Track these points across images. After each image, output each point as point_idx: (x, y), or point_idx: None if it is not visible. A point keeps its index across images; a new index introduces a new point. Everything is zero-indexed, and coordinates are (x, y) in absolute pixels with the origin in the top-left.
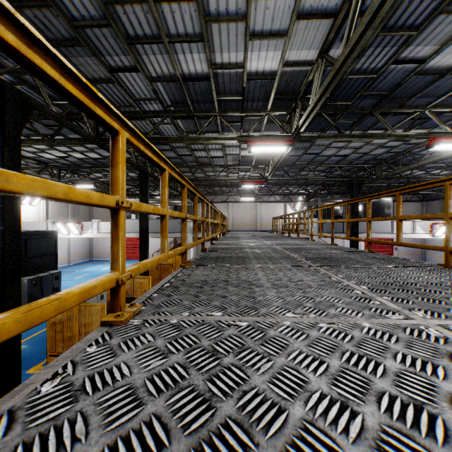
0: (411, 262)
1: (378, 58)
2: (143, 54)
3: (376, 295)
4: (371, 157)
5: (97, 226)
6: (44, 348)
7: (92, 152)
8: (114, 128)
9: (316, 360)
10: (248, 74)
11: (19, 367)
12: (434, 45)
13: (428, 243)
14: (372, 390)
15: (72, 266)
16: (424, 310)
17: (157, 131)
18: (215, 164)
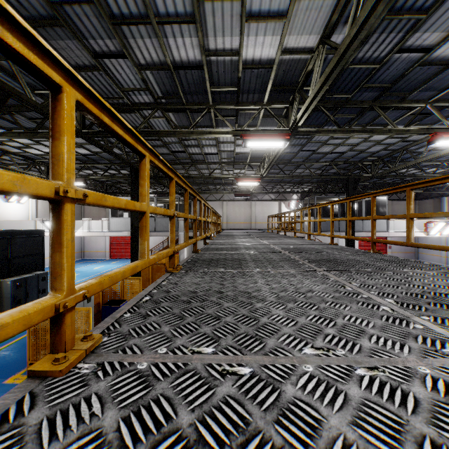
0: (426, 265)
1: (382, 46)
2: (129, 37)
3: (412, 314)
4: (368, 155)
5: (88, 224)
6: (27, 355)
7: (81, 148)
8: (52, 80)
9: None
10: (243, 62)
11: None
12: (442, 32)
13: (421, 241)
14: None
15: None
16: None
17: (148, 125)
18: (209, 161)
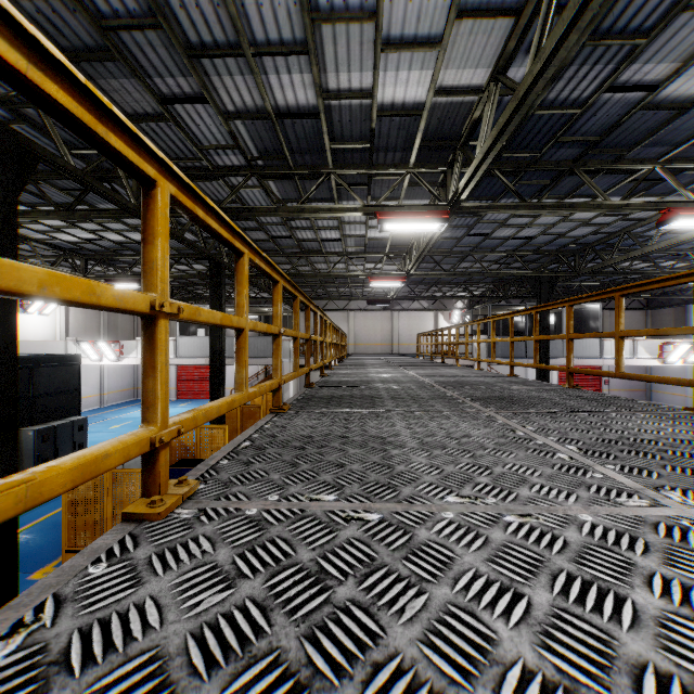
0: (640, 404)
1: (583, 83)
2: (212, 73)
3: (595, 462)
4: (570, 241)
5: None
6: (59, 539)
7: (135, 232)
8: (147, 176)
9: (507, 591)
10: (379, 108)
11: (15, 572)
12: (673, 62)
13: (655, 373)
14: (620, 658)
15: (106, 409)
16: (681, 489)
17: (237, 198)
18: (328, 250)
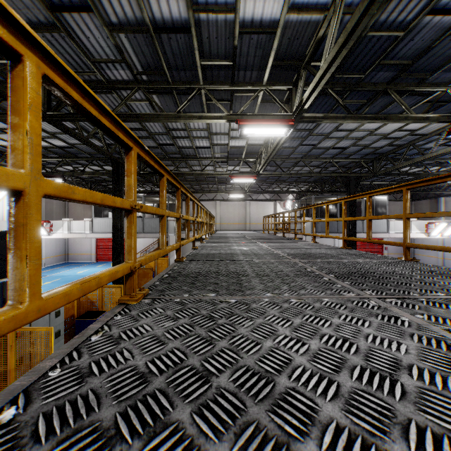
0: None
1: (411, 5)
2: None
3: None
4: (371, 151)
5: (69, 225)
6: None
7: (55, 139)
8: None
9: None
10: (241, 25)
11: None
12: None
13: (417, 242)
14: None
15: (43, 270)
16: None
17: (130, 110)
18: (201, 156)
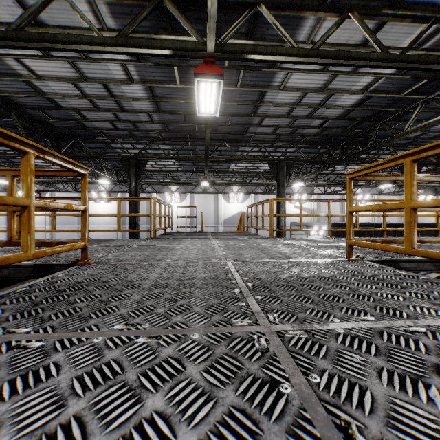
0: None
1: None
2: None
3: None
4: None
5: None
6: None
7: None
8: None
9: None
10: None
11: None
12: None
13: None
14: None
15: None
16: None
17: None
18: None
